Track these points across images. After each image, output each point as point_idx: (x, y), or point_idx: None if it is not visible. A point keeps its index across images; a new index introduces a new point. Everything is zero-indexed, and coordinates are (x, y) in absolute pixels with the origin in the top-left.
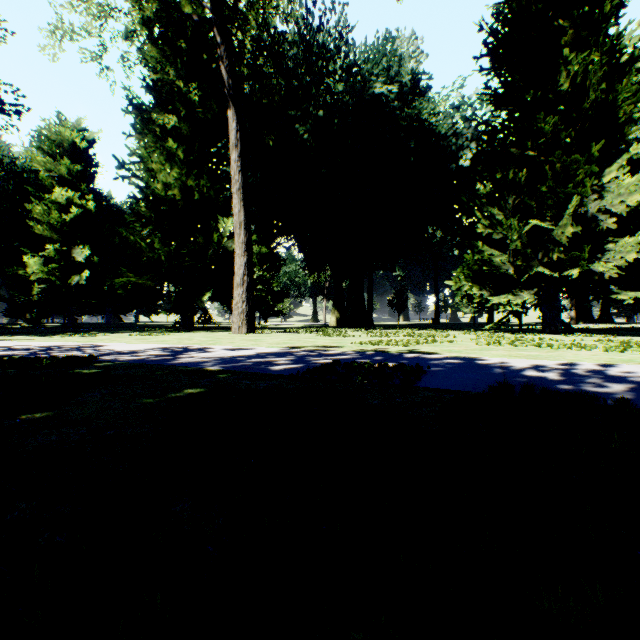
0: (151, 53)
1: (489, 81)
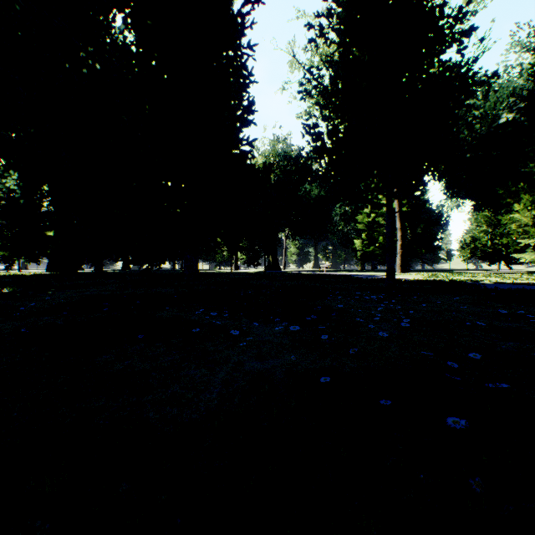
0: None
1: None
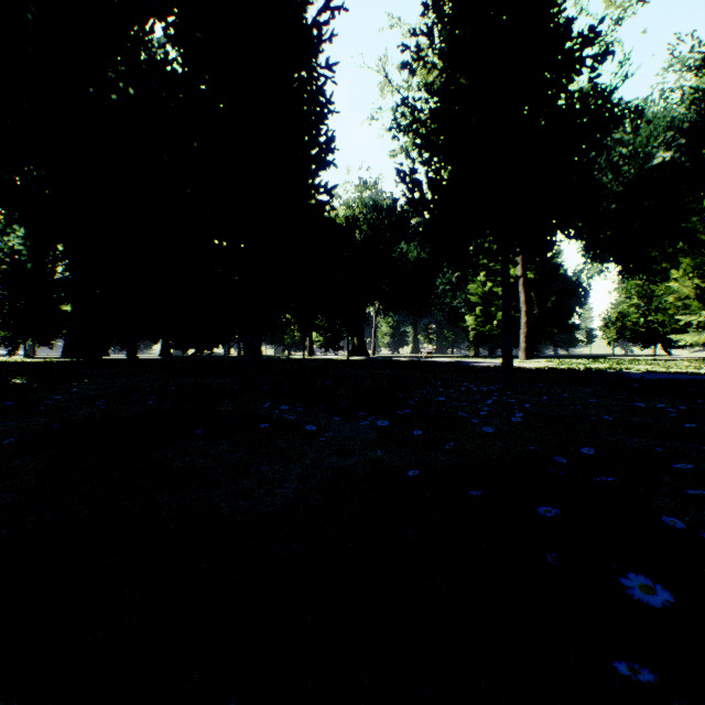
0: None
1: None
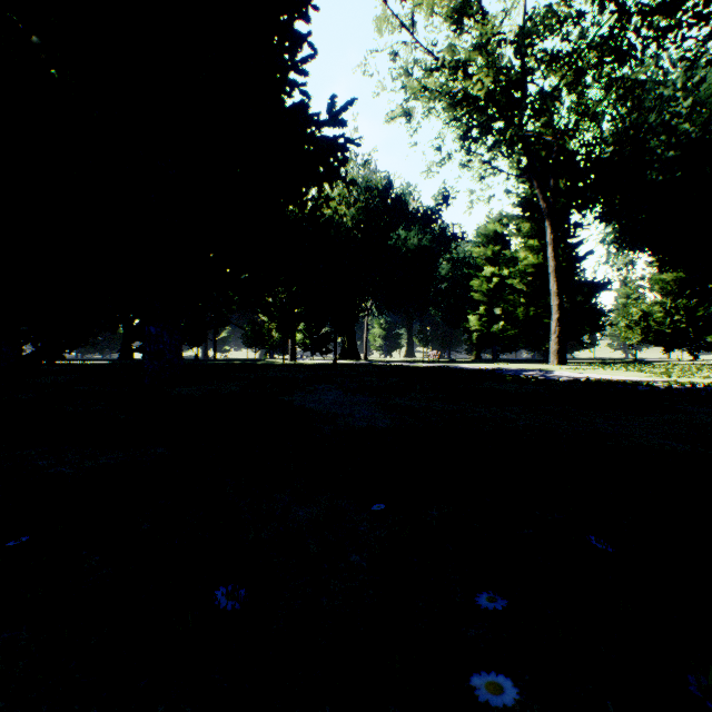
0: (519, 181)
1: None
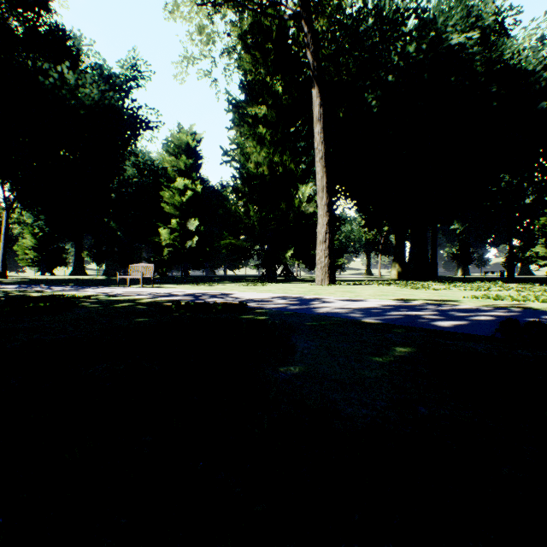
0: (245, 60)
1: None
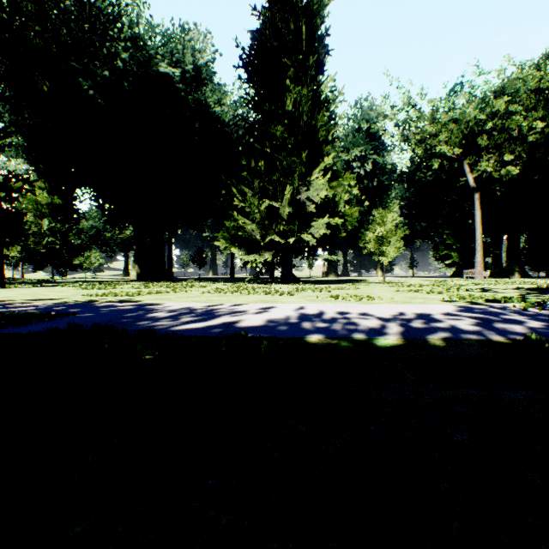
0: None
1: (247, 89)
